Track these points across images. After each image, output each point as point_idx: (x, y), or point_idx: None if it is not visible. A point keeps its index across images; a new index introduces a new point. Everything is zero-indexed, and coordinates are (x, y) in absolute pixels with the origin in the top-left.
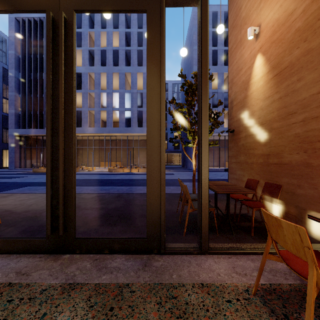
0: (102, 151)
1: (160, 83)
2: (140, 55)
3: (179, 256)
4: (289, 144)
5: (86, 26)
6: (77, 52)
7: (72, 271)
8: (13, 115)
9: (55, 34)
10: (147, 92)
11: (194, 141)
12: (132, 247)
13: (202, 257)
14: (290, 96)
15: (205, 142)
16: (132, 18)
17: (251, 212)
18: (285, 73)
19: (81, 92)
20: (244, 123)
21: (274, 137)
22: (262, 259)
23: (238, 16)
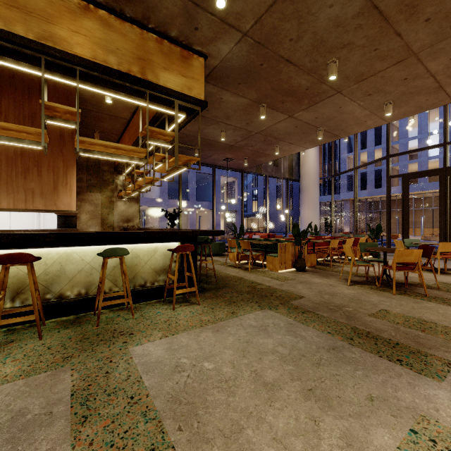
0: None
1: None
2: None
3: None
4: None
5: None
6: None
7: None
8: None
9: (443, 183)
10: None
11: None
12: None
13: None
14: None
15: None
16: None
17: None
18: None
19: (380, 147)
20: None
21: None
22: None
23: None
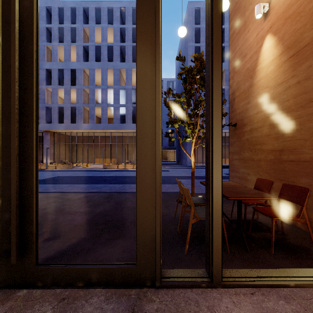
0: (97, 147)
1: (155, 50)
2: (135, 51)
3: (182, 291)
4: (312, 137)
5: (80, 21)
6: (72, 47)
7: None
8: None
9: None
10: (136, 63)
11: (193, 135)
12: (115, 277)
13: (213, 293)
14: None
15: (218, 131)
16: (127, 14)
17: (261, 217)
18: (305, 52)
19: (75, 88)
20: (249, 115)
21: (289, 129)
22: None
23: None
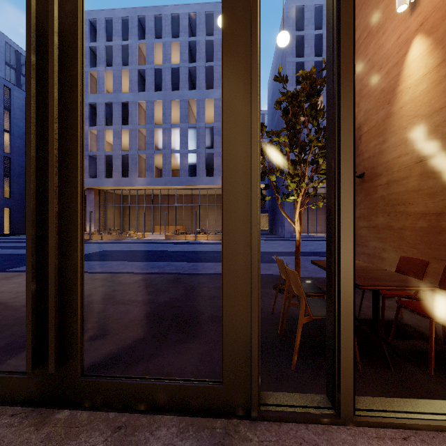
0: (157, 210)
1: (250, 63)
2: (209, 74)
3: (292, 427)
4: None
5: (134, 36)
6: (123, 73)
7: None
8: None
9: None
10: (223, 84)
11: (299, 192)
12: (192, 400)
13: (342, 433)
14: None
15: (348, 184)
16: (199, 21)
17: (407, 317)
18: None
19: (128, 128)
20: (384, 161)
21: None
22: None
23: None
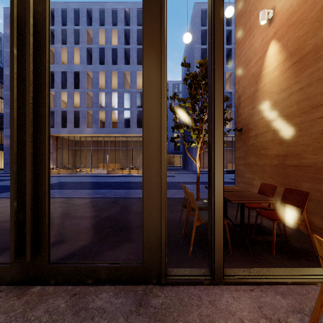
0: (101, 152)
1: (160, 61)
2: (139, 54)
3: (185, 287)
4: (313, 143)
5: (84, 23)
6: (75, 50)
7: (38, 316)
8: (8, 115)
9: None
10: (143, 73)
11: (198, 140)
12: (123, 275)
13: (215, 289)
14: (315, 85)
15: (219, 138)
16: (132, 15)
17: (265, 222)
18: (307, 59)
19: (78, 91)
20: (254, 120)
21: (292, 135)
22: (313, 311)
23: (246, 2)
